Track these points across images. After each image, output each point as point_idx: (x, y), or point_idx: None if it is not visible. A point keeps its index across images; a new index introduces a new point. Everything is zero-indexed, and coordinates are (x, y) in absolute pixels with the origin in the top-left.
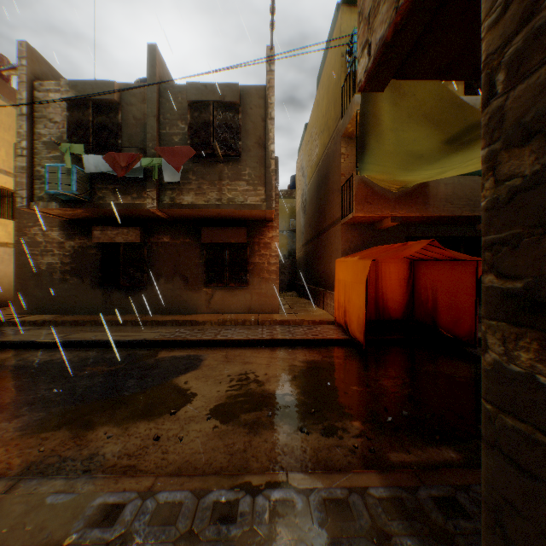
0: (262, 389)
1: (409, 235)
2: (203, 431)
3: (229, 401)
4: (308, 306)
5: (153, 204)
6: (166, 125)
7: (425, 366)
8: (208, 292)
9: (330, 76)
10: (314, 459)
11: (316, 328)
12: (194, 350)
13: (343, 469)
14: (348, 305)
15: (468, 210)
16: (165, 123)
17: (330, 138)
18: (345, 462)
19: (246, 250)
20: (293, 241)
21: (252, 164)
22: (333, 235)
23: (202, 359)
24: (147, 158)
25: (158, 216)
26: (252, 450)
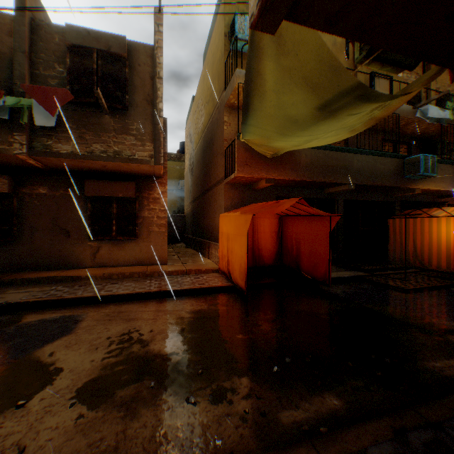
0: (145, 350)
1: (278, 196)
2: (61, 426)
3: (105, 373)
4: (195, 256)
5: (23, 150)
6: (41, 66)
7: (296, 306)
8: (94, 245)
9: (215, 53)
10: (202, 441)
11: (203, 277)
12: (71, 309)
13: (235, 449)
14: (231, 255)
15: (322, 176)
16: (40, 63)
17: (215, 108)
18: (237, 437)
19: (135, 204)
20: (182, 198)
21: (141, 119)
22: (217, 193)
23: (79, 320)
24: (14, 97)
25: (32, 164)
26: (125, 445)
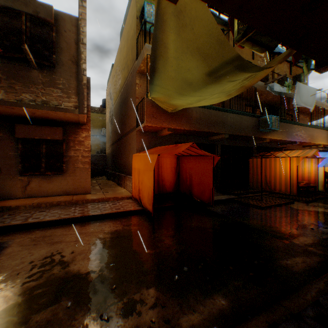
0: (66, 271)
1: (176, 141)
2: None
3: (23, 298)
4: (114, 186)
5: None
6: None
7: (190, 223)
8: (25, 179)
9: (129, 31)
10: None
11: (119, 203)
12: None
13: None
14: (141, 186)
15: (207, 128)
16: None
17: (129, 73)
18: None
19: (63, 145)
20: (104, 142)
21: (67, 76)
22: (131, 138)
23: (5, 247)
24: None
25: None
26: None
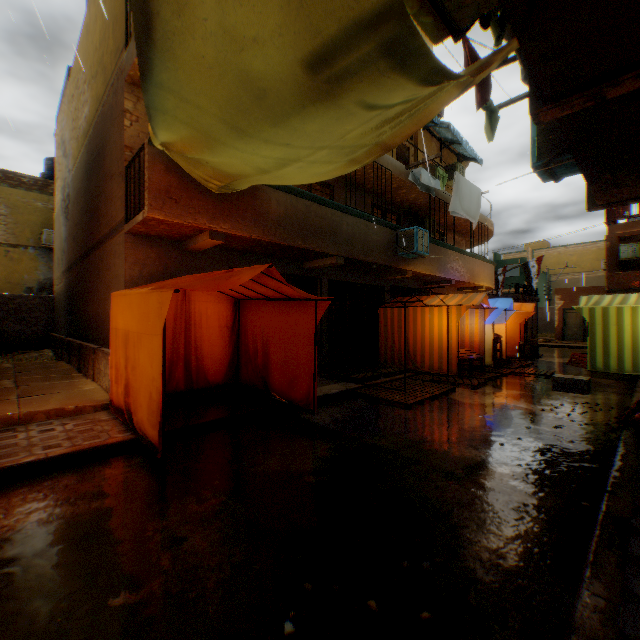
0: None
1: (233, 266)
2: None
3: None
4: (64, 378)
5: None
6: None
7: (262, 464)
8: None
9: None
10: None
11: (66, 426)
12: None
13: None
14: (133, 376)
15: (302, 240)
16: None
17: (108, 86)
18: None
19: None
20: (50, 265)
21: None
22: (112, 253)
23: None
24: None
25: None
26: None
